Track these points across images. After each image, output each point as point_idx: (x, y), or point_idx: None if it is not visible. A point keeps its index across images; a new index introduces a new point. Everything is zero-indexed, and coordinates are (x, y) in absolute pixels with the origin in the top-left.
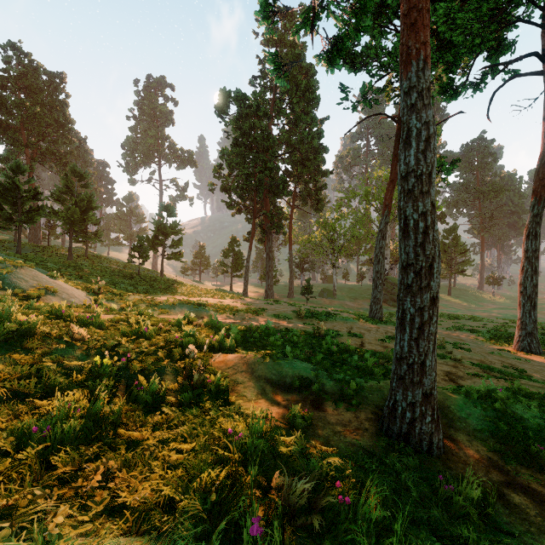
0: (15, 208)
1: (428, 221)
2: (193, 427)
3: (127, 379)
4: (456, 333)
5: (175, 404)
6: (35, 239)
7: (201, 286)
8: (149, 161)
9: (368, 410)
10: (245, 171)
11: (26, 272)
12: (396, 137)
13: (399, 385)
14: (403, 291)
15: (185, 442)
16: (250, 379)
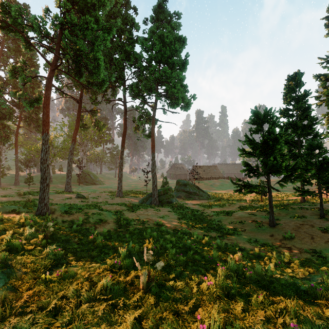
0: None
1: (46, 169)
2: None
3: None
4: (102, 193)
5: None
6: None
7: None
8: None
9: (34, 213)
10: None
11: None
12: (78, 110)
13: (39, 203)
14: (41, 183)
15: None
16: None
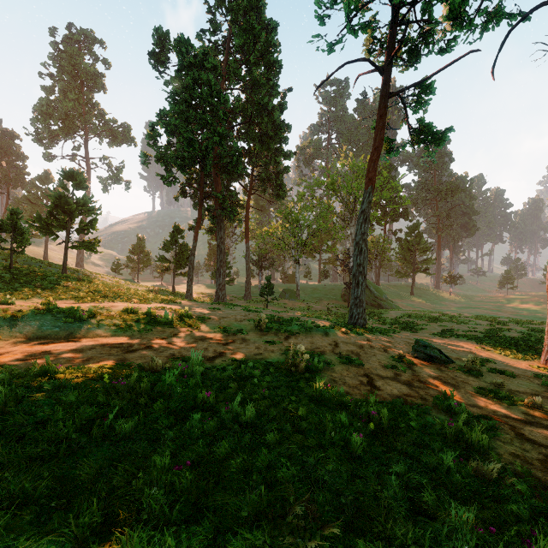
0: None
1: None
2: None
3: None
4: (455, 341)
5: None
6: None
7: (132, 287)
8: (70, 131)
9: None
10: (187, 135)
11: None
12: (381, 92)
13: None
14: None
15: None
16: None
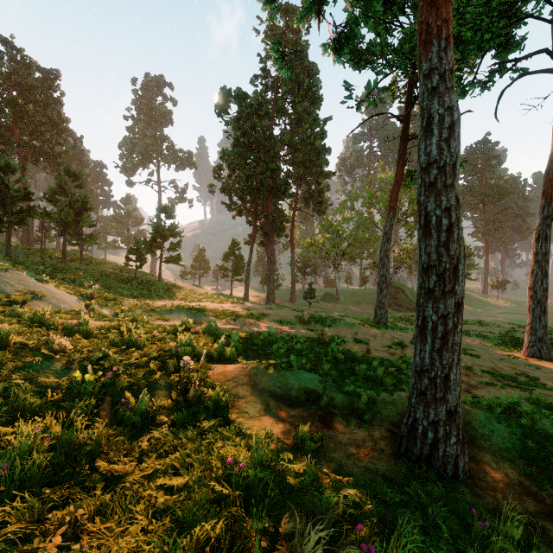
0: (5, 208)
1: (453, 218)
2: (187, 454)
3: (113, 396)
4: (463, 338)
5: (168, 425)
6: (28, 242)
7: (200, 290)
8: (147, 162)
9: (382, 427)
10: (246, 172)
11: (12, 276)
12: (401, 137)
13: (420, 401)
14: (423, 296)
15: (176, 474)
16: (252, 392)
